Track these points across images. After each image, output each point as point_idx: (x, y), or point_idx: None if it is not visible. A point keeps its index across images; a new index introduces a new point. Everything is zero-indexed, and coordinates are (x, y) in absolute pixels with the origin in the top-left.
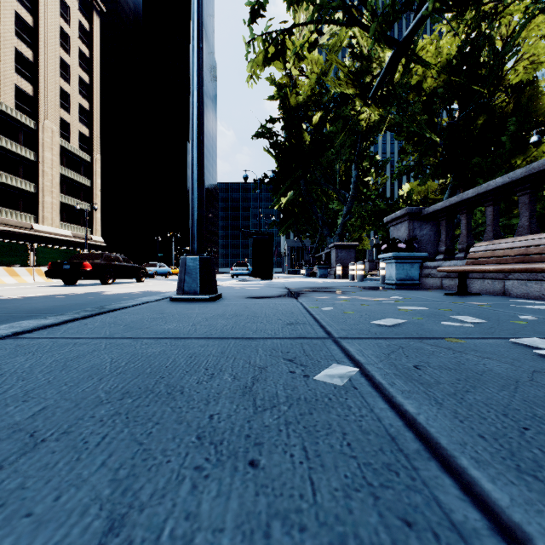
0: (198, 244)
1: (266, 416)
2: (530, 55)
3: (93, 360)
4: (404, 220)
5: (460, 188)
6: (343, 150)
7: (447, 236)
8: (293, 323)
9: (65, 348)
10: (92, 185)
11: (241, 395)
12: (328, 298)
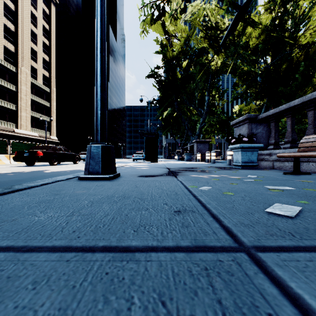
0: (101, 136)
1: None
2: (315, 25)
3: None
4: (245, 122)
5: (271, 107)
6: (200, 84)
7: (275, 133)
8: (180, 210)
9: None
10: (50, 106)
11: None
12: (199, 176)
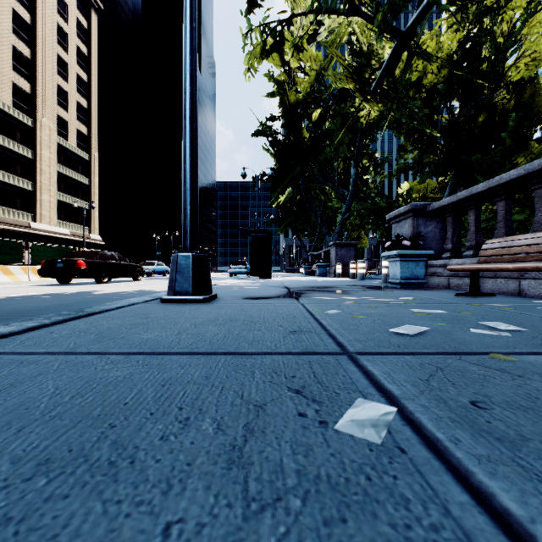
0: (191, 241)
1: (264, 529)
2: (532, 51)
3: (29, 391)
4: (408, 216)
5: (460, 186)
6: (342, 147)
7: (454, 233)
8: (296, 330)
9: (4, 370)
10: (90, 183)
11: (225, 468)
12: (331, 299)
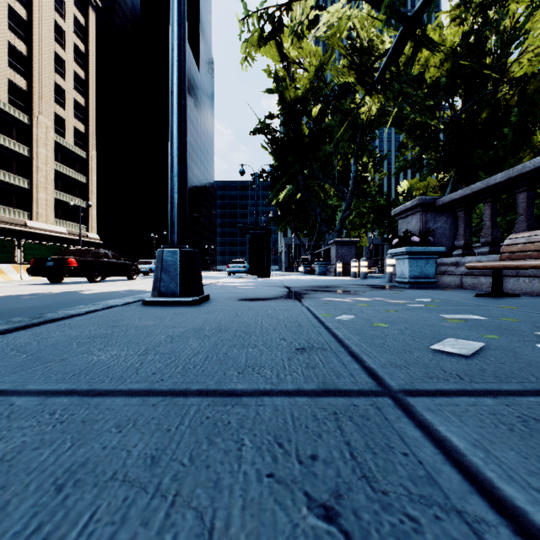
0: (179, 234)
1: None
2: (536, 46)
3: None
4: (416, 211)
5: (462, 183)
6: (342, 144)
7: (466, 228)
8: (305, 347)
9: None
10: (88, 181)
11: None
12: (338, 300)
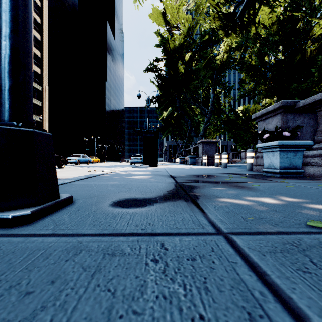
0: (9, 105)
1: None
2: None
3: None
4: (277, 113)
5: None
6: (204, 80)
7: None
8: None
9: None
10: (42, 105)
11: None
12: (251, 204)
